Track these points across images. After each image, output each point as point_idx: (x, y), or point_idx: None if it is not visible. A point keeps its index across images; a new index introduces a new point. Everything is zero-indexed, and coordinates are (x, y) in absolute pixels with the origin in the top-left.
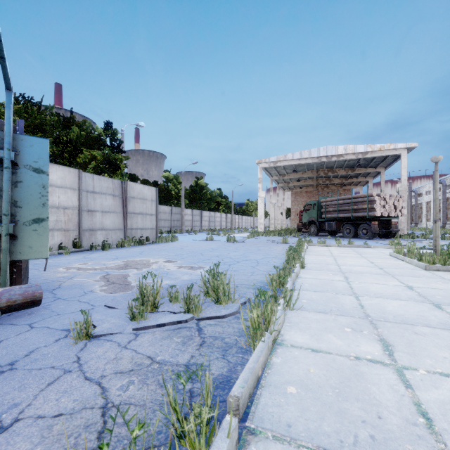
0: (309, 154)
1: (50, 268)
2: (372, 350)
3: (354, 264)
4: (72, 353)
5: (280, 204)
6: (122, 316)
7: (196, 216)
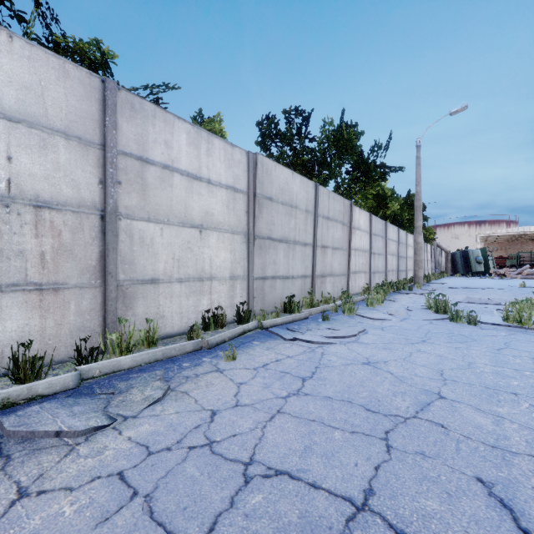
0: (511, 230)
1: None
2: None
3: None
4: None
5: None
6: None
7: None
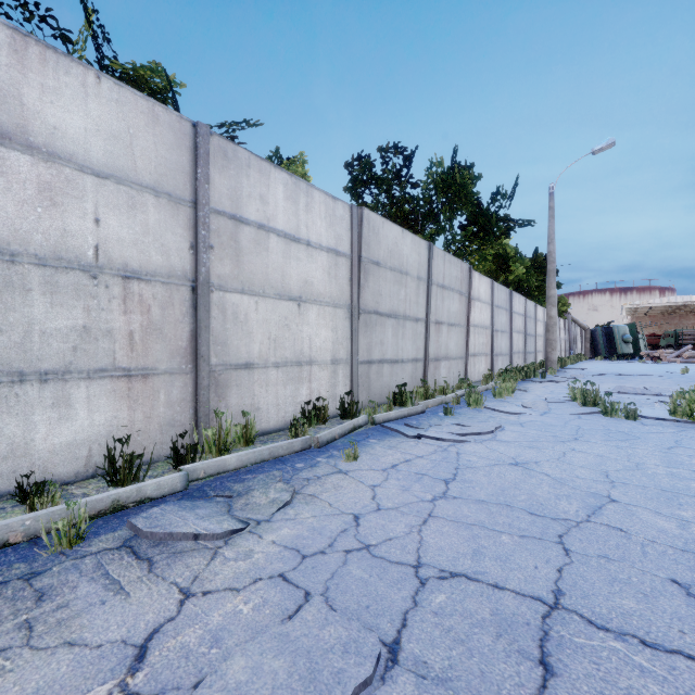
0: (667, 300)
1: None
2: None
3: None
4: None
5: None
6: None
7: None
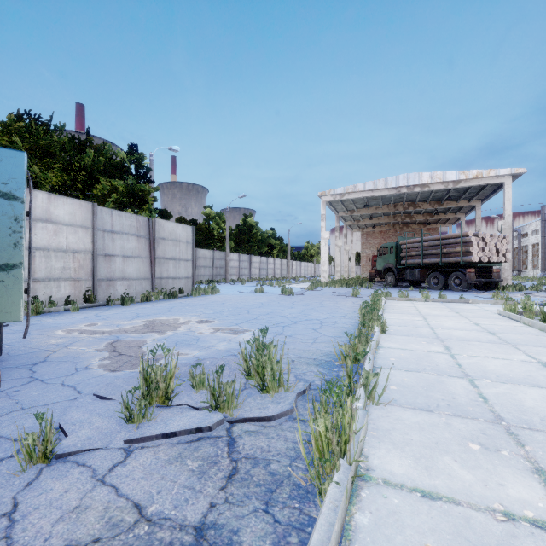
0: (384, 184)
1: (46, 331)
2: (530, 496)
3: (453, 326)
4: (9, 493)
5: (347, 248)
6: (116, 413)
7: (244, 263)
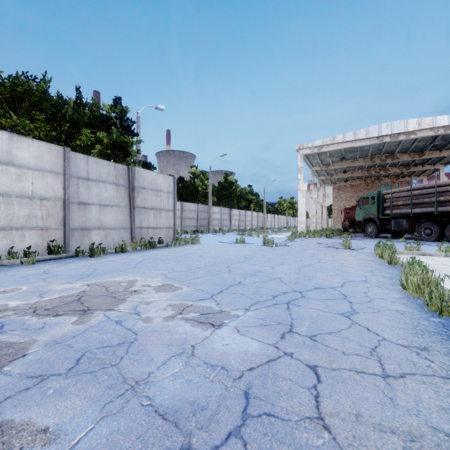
0: (366, 133)
1: None
2: None
3: None
4: None
5: (321, 201)
6: None
7: (225, 215)
